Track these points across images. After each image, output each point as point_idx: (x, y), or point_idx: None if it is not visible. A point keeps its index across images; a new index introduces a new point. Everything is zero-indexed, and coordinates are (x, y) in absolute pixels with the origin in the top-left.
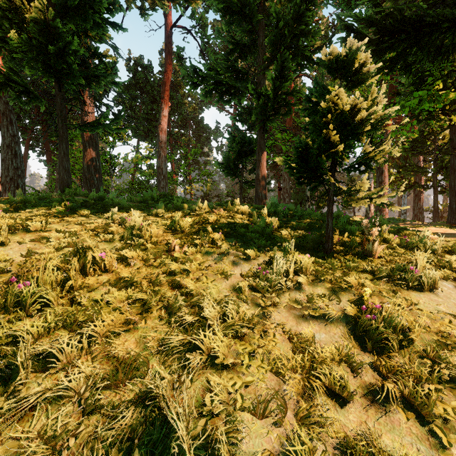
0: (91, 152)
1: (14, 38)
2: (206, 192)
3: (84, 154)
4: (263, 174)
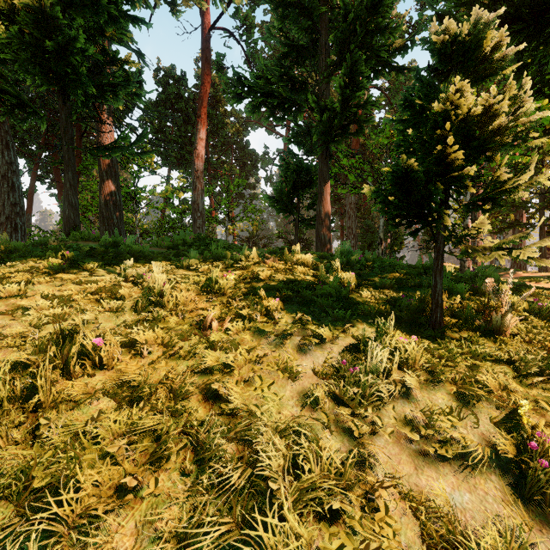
0: (109, 184)
1: (0, 31)
2: (252, 233)
3: (101, 187)
4: (326, 210)
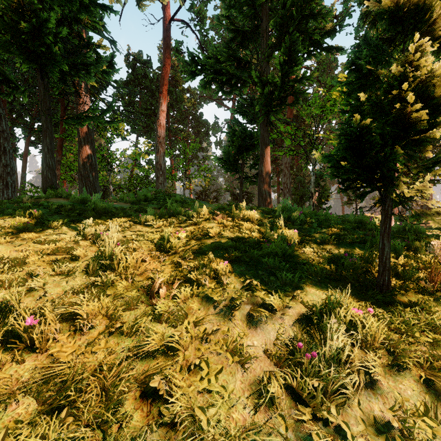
0: (86, 148)
1: None
2: (205, 187)
3: (79, 150)
4: (267, 170)
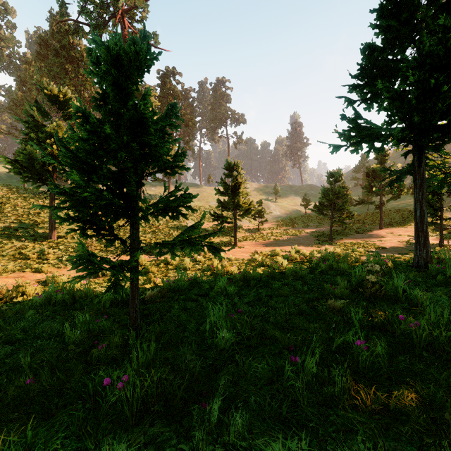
0: None
1: None
2: None
3: None
4: None
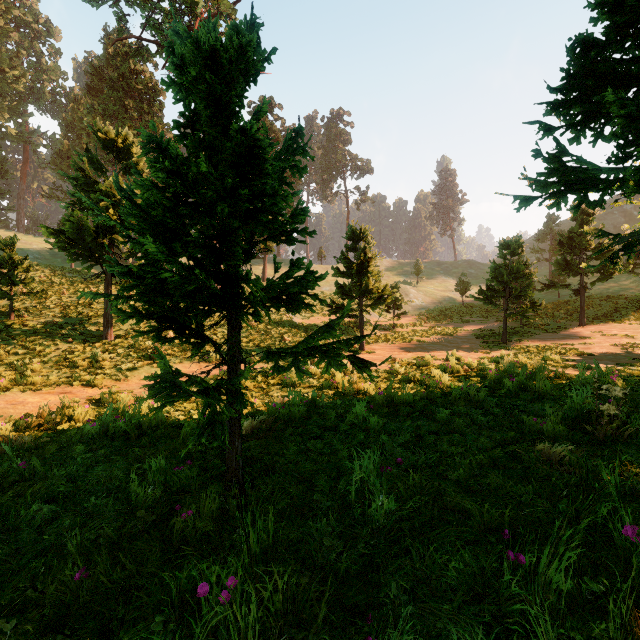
0: None
1: None
2: None
3: None
4: None
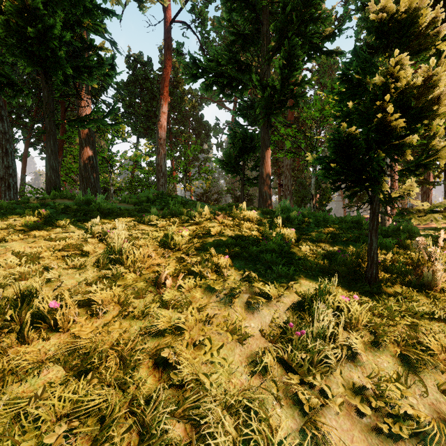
0: (88, 150)
1: None
2: (206, 189)
3: (80, 152)
4: (267, 172)
